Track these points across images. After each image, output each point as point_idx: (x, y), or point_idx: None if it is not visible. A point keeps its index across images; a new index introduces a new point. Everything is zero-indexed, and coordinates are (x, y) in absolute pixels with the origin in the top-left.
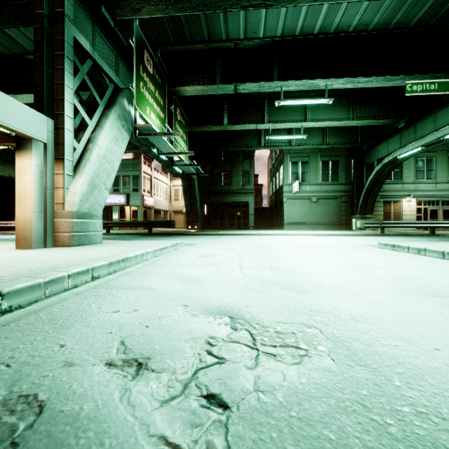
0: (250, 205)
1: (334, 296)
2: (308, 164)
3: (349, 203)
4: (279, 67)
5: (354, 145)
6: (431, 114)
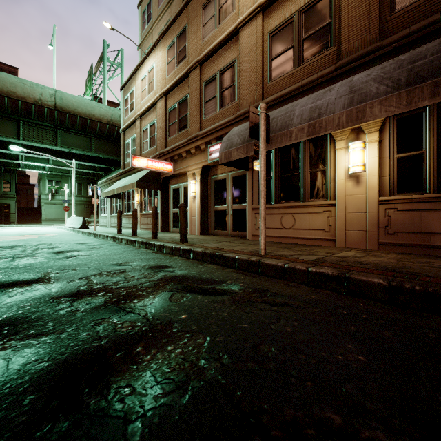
0: (12, 207)
1: (4, 230)
2: (61, 182)
3: (90, 208)
4: (22, 144)
5: (89, 177)
6: (110, 174)
